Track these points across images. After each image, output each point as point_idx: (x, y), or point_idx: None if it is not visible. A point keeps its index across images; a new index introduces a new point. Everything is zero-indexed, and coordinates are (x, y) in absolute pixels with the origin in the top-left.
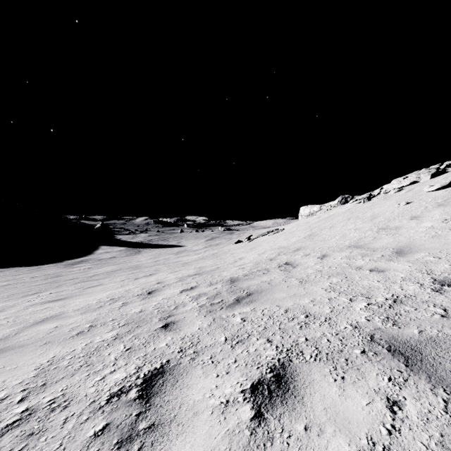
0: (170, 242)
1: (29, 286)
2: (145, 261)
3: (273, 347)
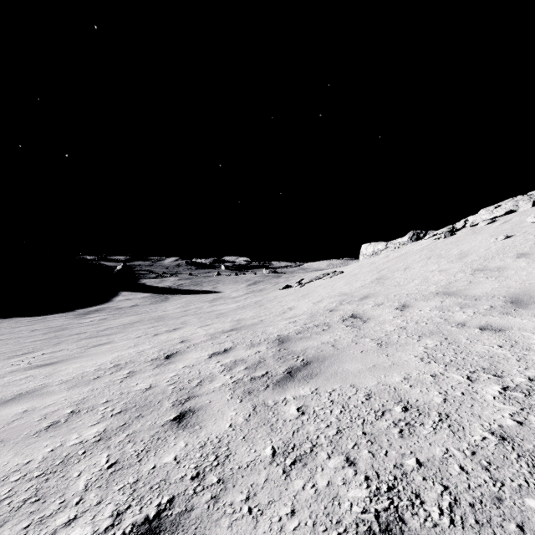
0: (205, 287)
1: (23, 343)
2: (172, 310)
3: (359, 477)
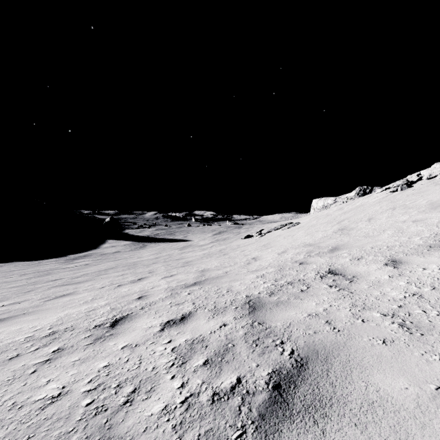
0: (177, 236)
1: (2, 289)
2: (147, 257)
3: None
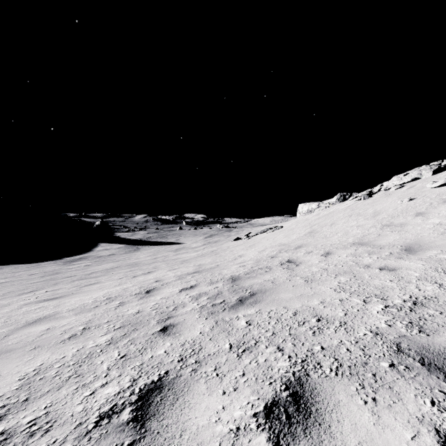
0: (169, 239)
1: (27, 284)
2: (144, 258)
3: (285, 356)
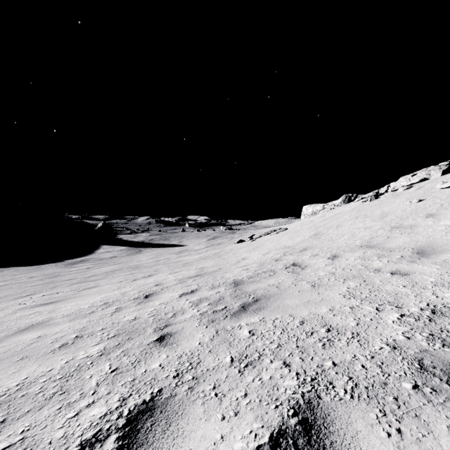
0: (172, 241)
1: (25, 287)
2: (146, 260)
3: (292, 373)
